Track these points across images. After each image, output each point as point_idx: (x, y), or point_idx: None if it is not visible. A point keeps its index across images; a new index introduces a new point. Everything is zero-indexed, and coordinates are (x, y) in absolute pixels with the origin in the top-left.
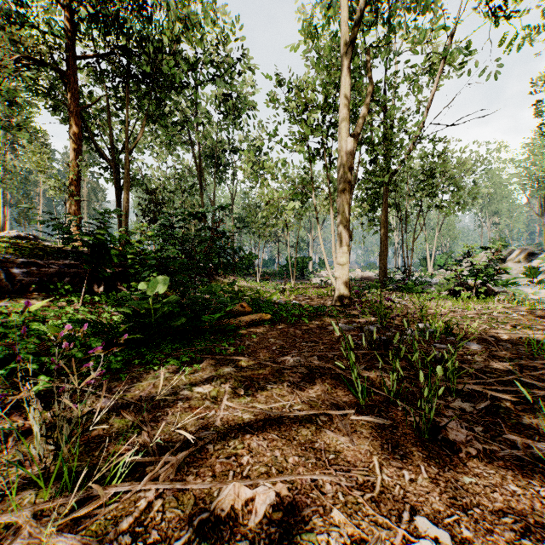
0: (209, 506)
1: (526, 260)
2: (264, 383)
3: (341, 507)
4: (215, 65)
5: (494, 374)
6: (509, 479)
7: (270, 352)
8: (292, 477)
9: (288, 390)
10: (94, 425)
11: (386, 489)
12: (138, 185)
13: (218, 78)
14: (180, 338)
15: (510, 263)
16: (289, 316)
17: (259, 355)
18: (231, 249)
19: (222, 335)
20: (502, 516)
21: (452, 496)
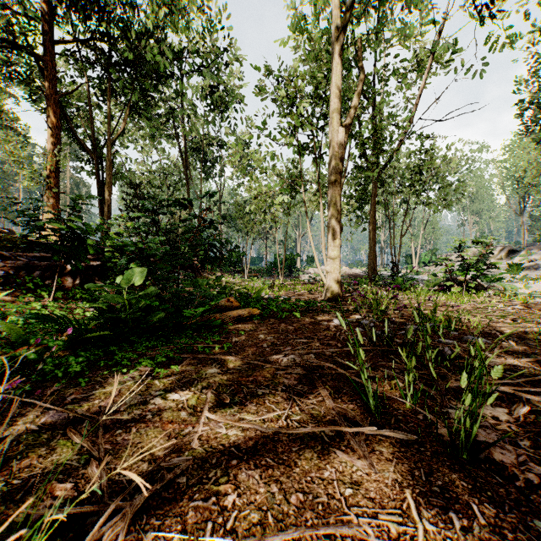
0: None
1: (508, 257)
2: (254, 387)
3: None
4: (201, 57)
5: (514, 372)
6: None
7: (260, 350)
8: (298, 533)
9: (283, 395)
10: (22, 453)
11: None
12: (121, 178)
13: (205, 69)
14: (160, 335)
15: (493, 260)
16: (280, 311)
17: (248, 353)
18: (217, 240)
19: (207, 331)
20: None
21: None
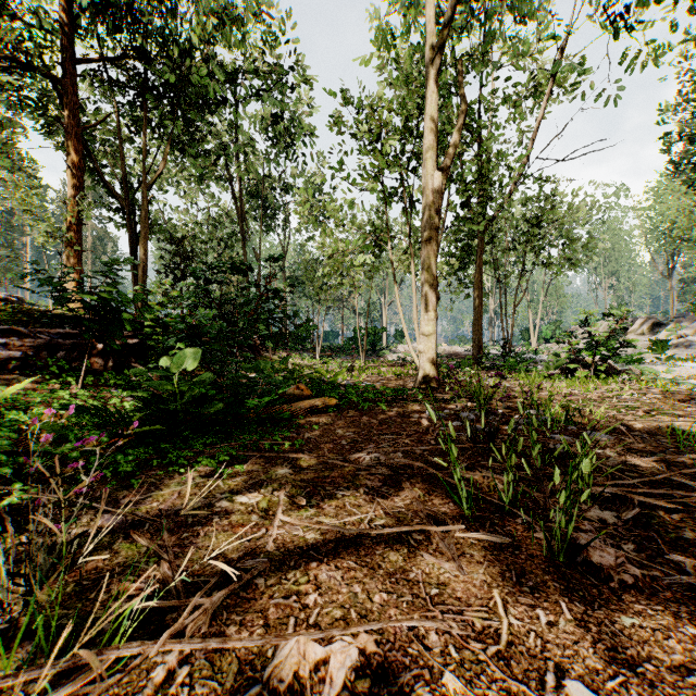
0: (260, 673)
1: (652, 331)
2: (332, 489)
3: (455, 669)
4: (261, 78)
5: (634, 472)
6: (684, 619)
7: (338, 448)
8: (382, 625)
9: (365, 498)
10: (90, 553)
11: (516, 638)
12: (160, 232)
13: (266, 94)
14: (216, 430)
15: (632, 336)
16: (361, 401)
17: (323, 452)
18: (283, 313)
19: (273, 425)
20: (686, 674)
21: (611, 645)
